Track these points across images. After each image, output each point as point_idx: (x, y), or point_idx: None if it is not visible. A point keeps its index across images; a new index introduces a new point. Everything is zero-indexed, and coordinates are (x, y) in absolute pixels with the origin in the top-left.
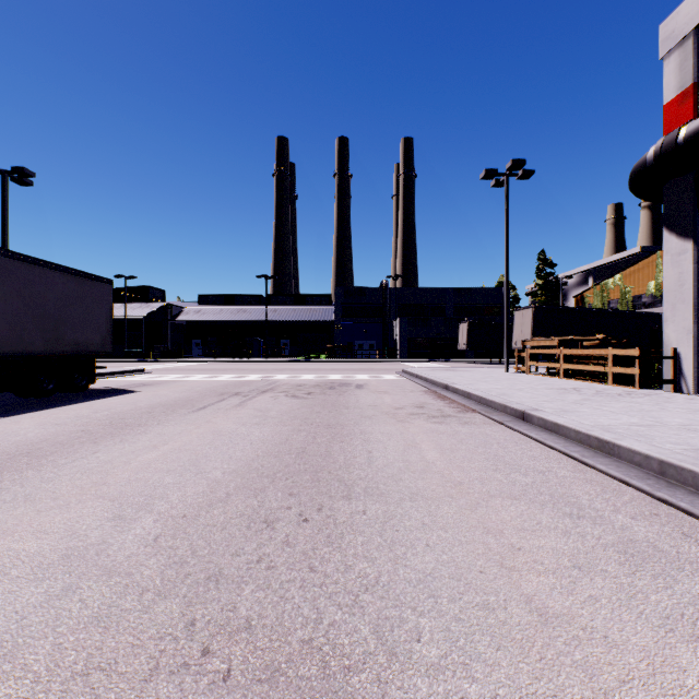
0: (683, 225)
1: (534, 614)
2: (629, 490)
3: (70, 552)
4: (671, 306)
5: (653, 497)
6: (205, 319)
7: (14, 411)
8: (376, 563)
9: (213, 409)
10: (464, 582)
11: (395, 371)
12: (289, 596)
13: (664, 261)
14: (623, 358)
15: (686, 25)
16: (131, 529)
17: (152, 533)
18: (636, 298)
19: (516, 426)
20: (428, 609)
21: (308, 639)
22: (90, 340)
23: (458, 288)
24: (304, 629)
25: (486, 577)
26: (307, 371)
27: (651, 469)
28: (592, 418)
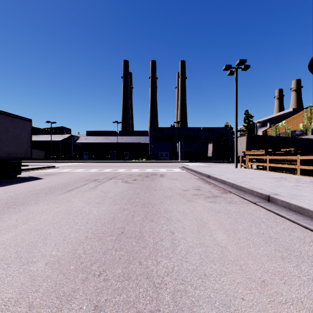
0: None
1: None
2: None
3: None
4: None
5: None
6: (89, 142)
7: None
8: None
9: (77, 190)
10: None
11: (179, 167)
12: None
13: None
14: (304, 161)
15: None
16: None
17: None
18: (293, 132)
19: (266, 206)
20: None
21: None
22: (17, 151)
23: (207, 128)
24: None
25: None
26: (135, 167)
27: None
28: None
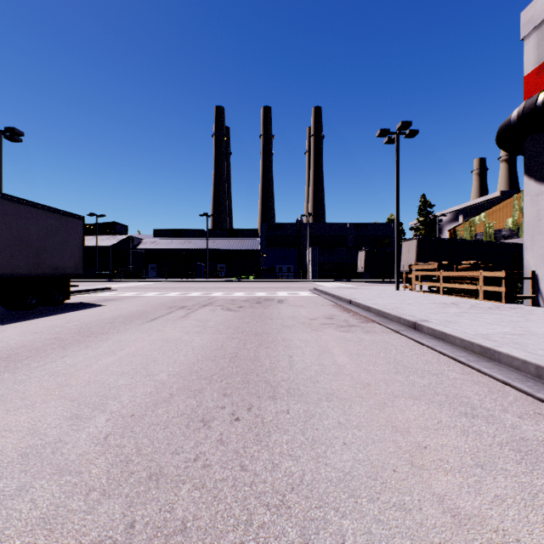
0: (540, 172)
1: (448, 515)
2: (512, 391)
3: (29, 450)
4: (530, 237)
5: (534, 397)
6: (159, 248)
7: (2, 321)
8: (300, 461)
9: (163, 319)
10: (380, 481)
11: (309, 289)
12: (222, 496)
13: (525, 201)
14: (491, 279)
15: (543, 12)
16: (85, 427)
17: (103, 432)
18: (497, 232)
19: (409, 334)
20: (350, 510)
21: (239, 543)
22: (65, 264)
23: (357, 224)
24: (235, 532)
25: (399, 476)
26: (239, 289)
27: (528, 372)
28: (472, 328)
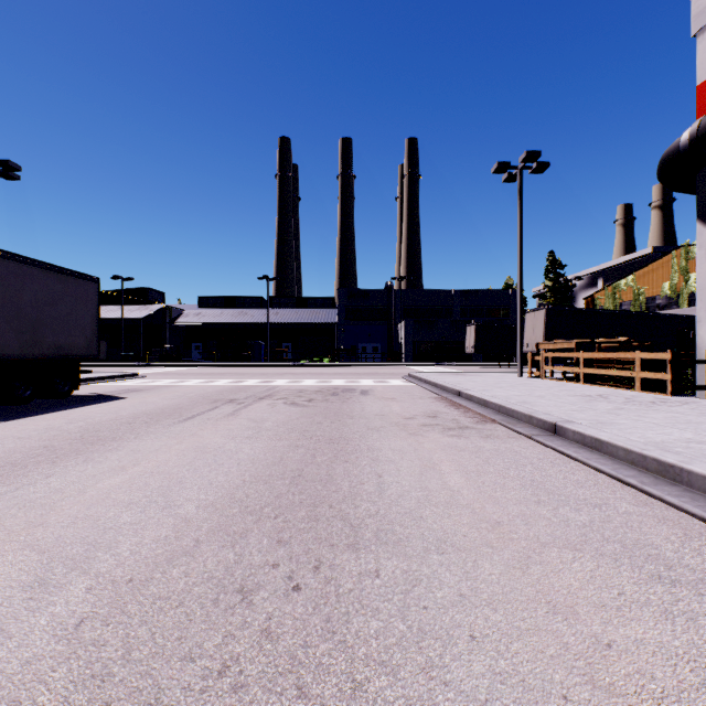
0: None
1: None
2: None
3: None
4: (705, 305)
5: None
6: (205, 322)
7: None
8: (399, 676)
9: (202, 418)
10: None
11: (402, 376)
12: None
13: (697, 256)
14: (650, 362)
15: None
16: (49, 604)
17: (76, 613)
18: (649, 300)
19: (547, 441)
20: None
21: None
22: (73, 342)
23: (464, 290)
24: None
25: None
26: (309, 376)
27: None
28: (638, 433)
